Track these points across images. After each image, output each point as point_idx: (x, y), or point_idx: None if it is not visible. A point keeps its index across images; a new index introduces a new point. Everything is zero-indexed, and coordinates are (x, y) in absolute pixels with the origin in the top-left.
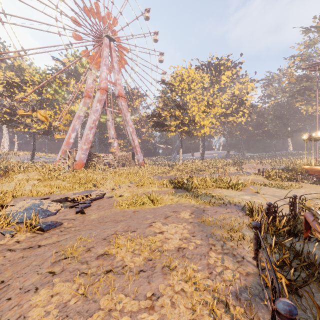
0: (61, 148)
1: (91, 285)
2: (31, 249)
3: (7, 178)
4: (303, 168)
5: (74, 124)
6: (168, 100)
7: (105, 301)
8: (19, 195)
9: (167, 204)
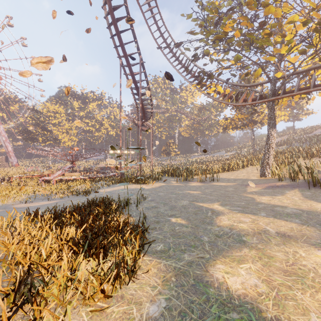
0: None
1: None
2: None
3: None
4: None
5: None
6: (39, 121)
7: None
8: None
9: None
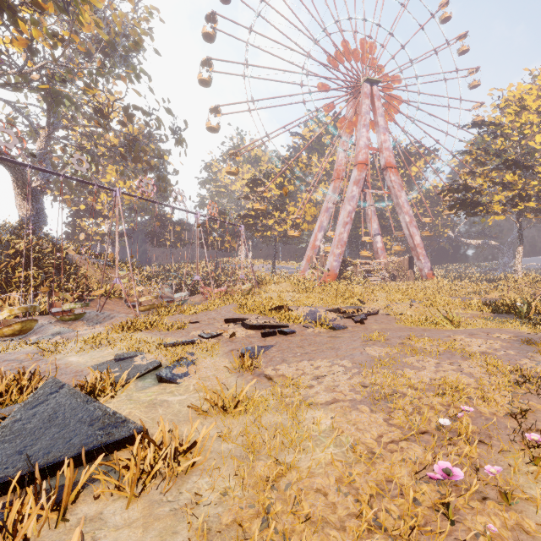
0: (306, 254)
1: (400, 352)
2: (334, 337)
3: (264, 289)
4: None
5: (321, 221)
6: (485, 155)
7: (414, 357)
8: (288, 303)
9: (475, 328)
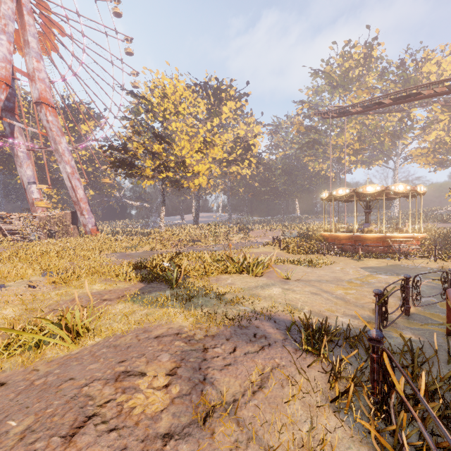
0: None
1: None
2: None
3: None
4: (320, 235)
5: None
6: (141, 126)
7: None
8: None
9: (111, 336)
